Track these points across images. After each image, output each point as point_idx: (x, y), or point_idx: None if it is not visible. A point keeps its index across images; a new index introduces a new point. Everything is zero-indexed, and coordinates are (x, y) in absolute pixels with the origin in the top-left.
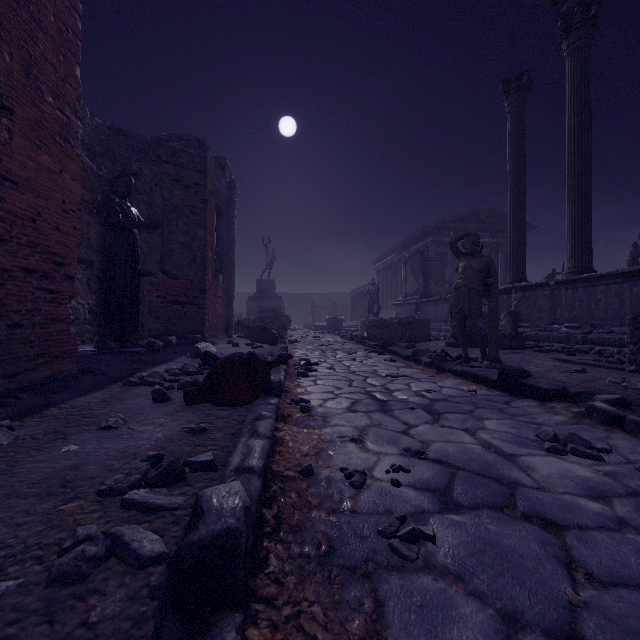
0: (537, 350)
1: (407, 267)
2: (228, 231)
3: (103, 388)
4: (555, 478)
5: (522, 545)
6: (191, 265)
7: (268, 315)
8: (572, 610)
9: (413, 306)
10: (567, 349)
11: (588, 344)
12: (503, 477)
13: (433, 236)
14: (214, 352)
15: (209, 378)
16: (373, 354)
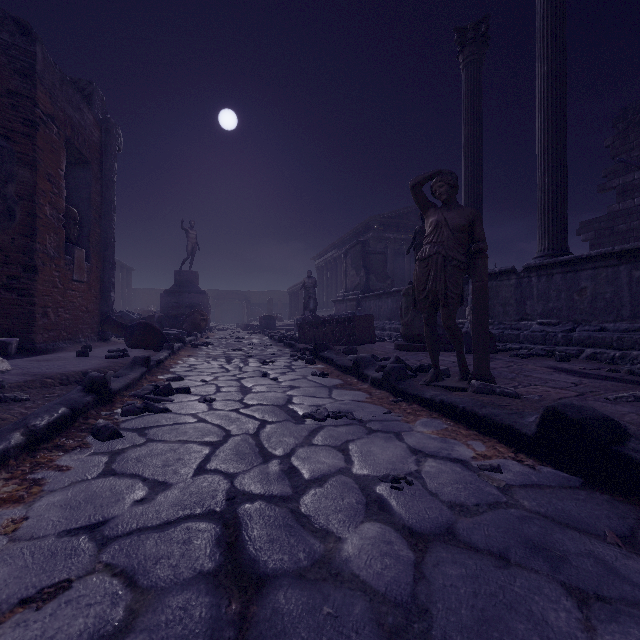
0: (516, 354)
1: (347, 259)
2: (101, 190)
3: None
4: None
5: None
6: (3, 224)
7: (183, 312)
8: None
9: (354, 302)
10: (559, 353)
11: (573, 345)
12: None
13: (374, 231)
14: None
15: None
16: (299, 363)
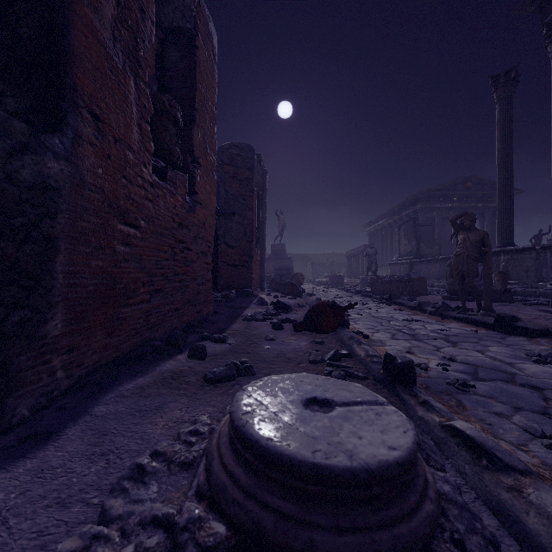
0: (524, 303)
1: (400, 232)
2: (262, 210)
3: (235, 322)
4: (539, 373)
5: (520, 392)
6: (243, 238)
7: (283, 273)
8: (545, 408)
9: (407, 265)
10: (551, 303)
11: None
12: (506, 371)
13: (422, 203)
14: (283, 301)
15: (310, 316)
16: (382, 305)
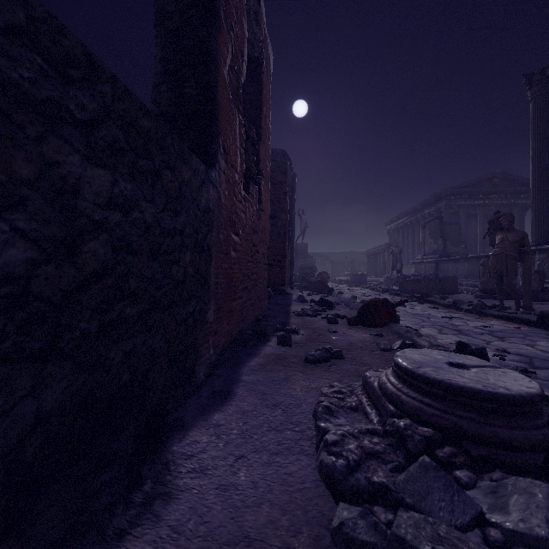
0: None
1: (425, 230)
2: (291, 211)
3: (289, 317)
4: None
5: None
6: (277, 239)
7: (307, 272)
8: None
9: (432, 264)
10: None
11: None
12: None
13: (446, 201)
14: (327, 298)
15: (364, 311)
16: (414, 303)
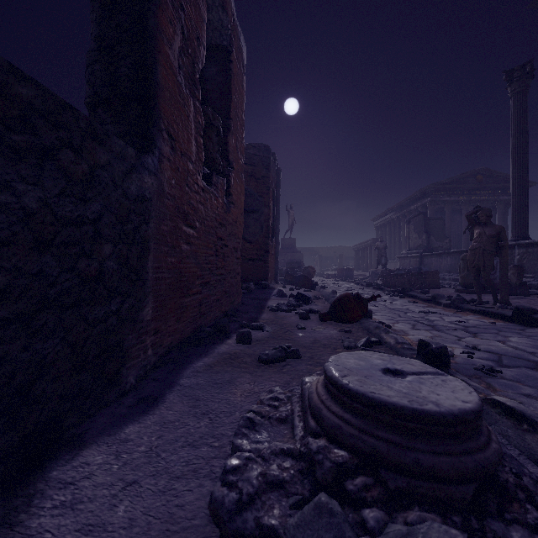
0: None
1: (410, 226)
2: (276, 206)
3: (262, 312)
4: None
5: None
6: (260, 233)
7: (294, 266)
8: None
9: (417, 259)
10: None
11: None
12: (529, 359)
13: (431, 197)
14: (304, 293)
15: (336, 307)
16: (395, 297)
